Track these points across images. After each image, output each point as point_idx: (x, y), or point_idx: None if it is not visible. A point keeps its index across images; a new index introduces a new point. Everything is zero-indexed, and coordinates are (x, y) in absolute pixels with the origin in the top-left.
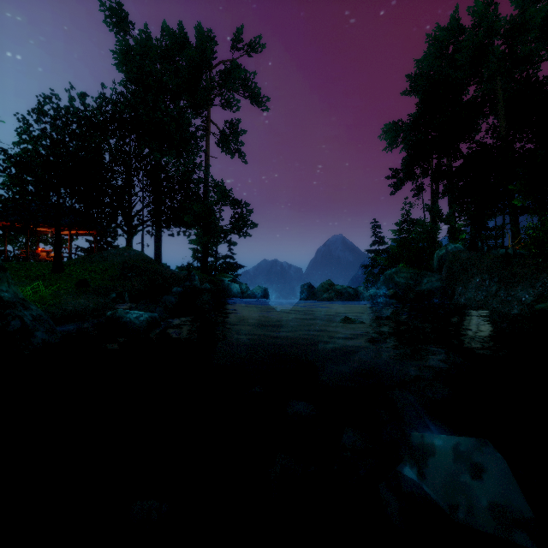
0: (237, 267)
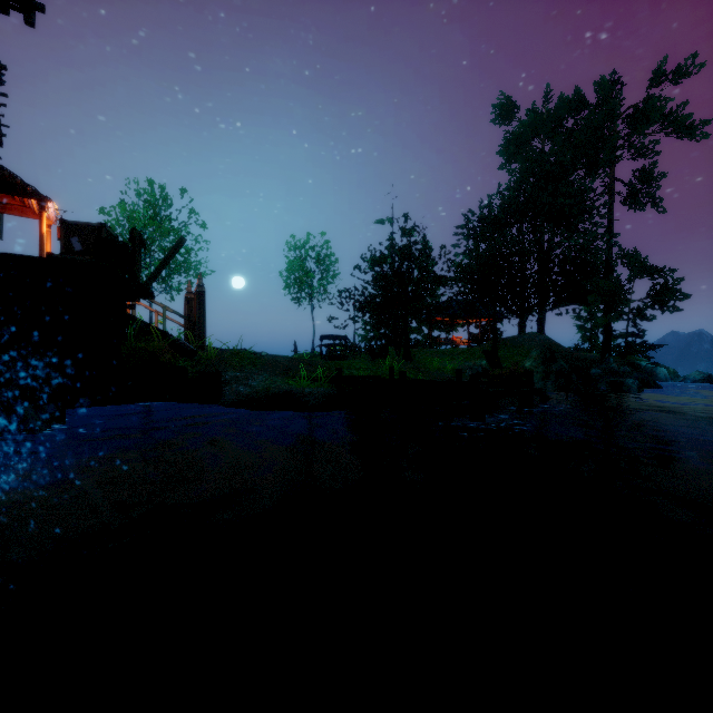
0: (647, 348)
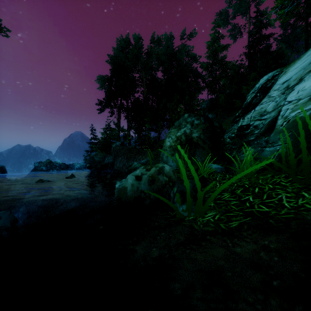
0: None
